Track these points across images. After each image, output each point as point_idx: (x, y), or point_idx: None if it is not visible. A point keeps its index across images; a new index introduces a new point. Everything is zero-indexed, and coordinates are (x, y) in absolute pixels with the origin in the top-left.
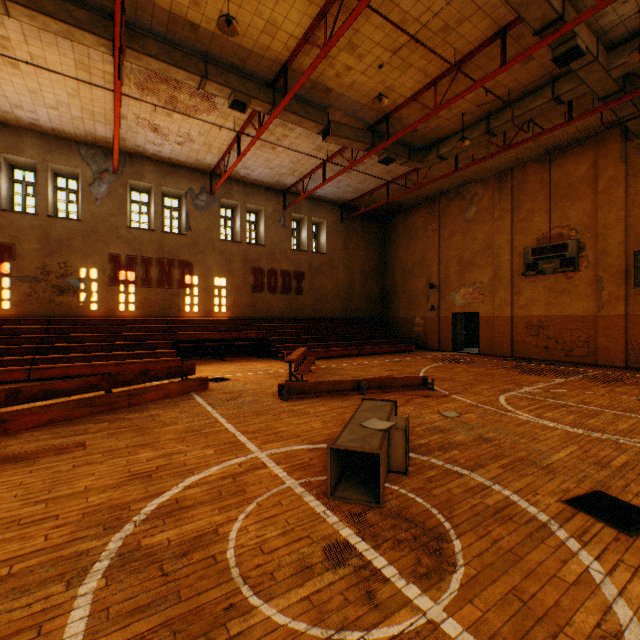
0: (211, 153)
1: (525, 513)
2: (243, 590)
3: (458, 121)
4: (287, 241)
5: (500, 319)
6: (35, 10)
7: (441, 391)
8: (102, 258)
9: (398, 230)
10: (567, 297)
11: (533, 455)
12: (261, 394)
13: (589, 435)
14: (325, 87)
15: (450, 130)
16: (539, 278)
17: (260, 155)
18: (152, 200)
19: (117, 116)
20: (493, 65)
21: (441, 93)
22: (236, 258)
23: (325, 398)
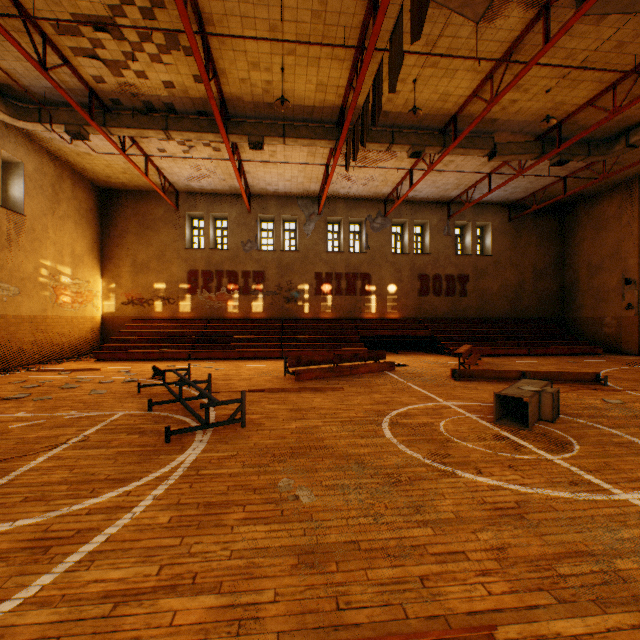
0: (386, 186)
1: None
2: (452, 438)
3: None
4: (451, 248)
5: None
6: (298, 138)
7: (615, 387)
8: (310, 276)
9: (581, 221)
10: None
11: None
12: (436, 376)
13: None
14: (490, 119)
15: None
16: None
17: (427, 179)
18: (341, 229)
19: (329, 180)
20: None
21: (623, 91)
22: (404, 267)
23: (491, 382)
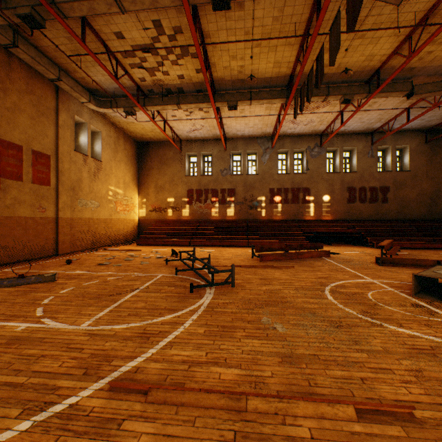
0: (322, 125)
1: None
2: (378, 303)
3: None
4: (374, 166)
5: None
6: (260, 99)
7: None
8: (266, 191)
9: None
10: None
11: None
12: (363, 261)
13: None
14: (409, 68)
15: None
16: None
17: (355, 117)
18: (288, 157)
19: (280, 125)
20: None
21: None
22: (336, 182)
23: (409, 268)
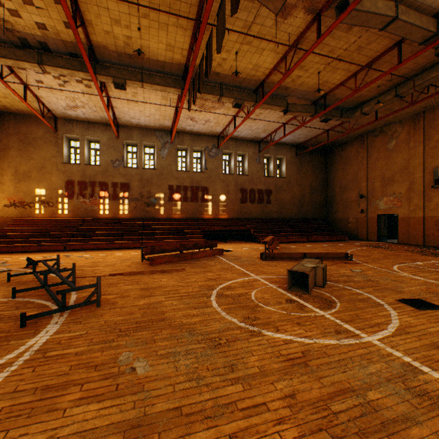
0: (219, 126)
1: (374, 301)
2: (259, 304)
3: (375, 90)
4: (261, 171)
5: (414, 219)
6: (153, 84)
7: (356, 261)
8: (165, 187)
9: (336, 158)
10: None
11: (395, 287)
12: (251, 257)
13: (438, 283)
14: (285, 87)
15: (370, 96)
16: None
17: (246, 124)
18: (188, 155)
19: (178, 118)
20: (395, 59)
21: (360, 78)
22: (231, 183)
23: (285, 261)
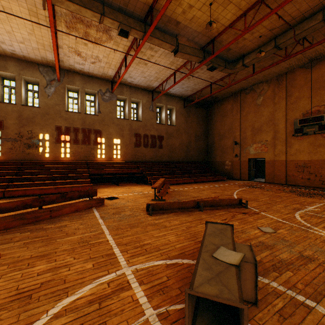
0: (111, 68)
1: None
2: None
3: (256, 42)
4: (154, 119)
5: (278, 162)
6: None
7: (252, 209)
8: (51, 128)
9: (216, 112)
10: (323, 148)
11: None
12: (136, 209)
13: None
14: (176, 21)
15: (251, 48)
16: (304, 137)
17: (138, 69)
18: (79, 96)
19: (54, 43)
20: None
21: (248, 22)
22: (125, 128)
23: (176, 213)
